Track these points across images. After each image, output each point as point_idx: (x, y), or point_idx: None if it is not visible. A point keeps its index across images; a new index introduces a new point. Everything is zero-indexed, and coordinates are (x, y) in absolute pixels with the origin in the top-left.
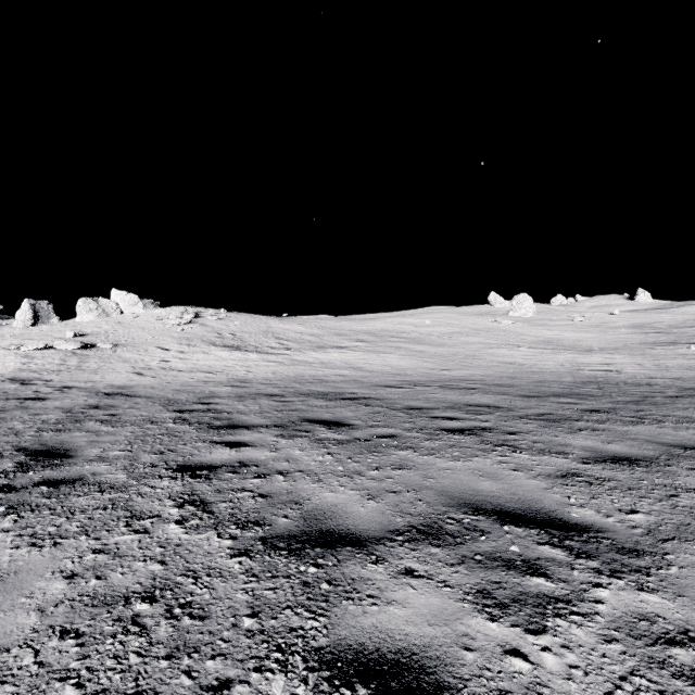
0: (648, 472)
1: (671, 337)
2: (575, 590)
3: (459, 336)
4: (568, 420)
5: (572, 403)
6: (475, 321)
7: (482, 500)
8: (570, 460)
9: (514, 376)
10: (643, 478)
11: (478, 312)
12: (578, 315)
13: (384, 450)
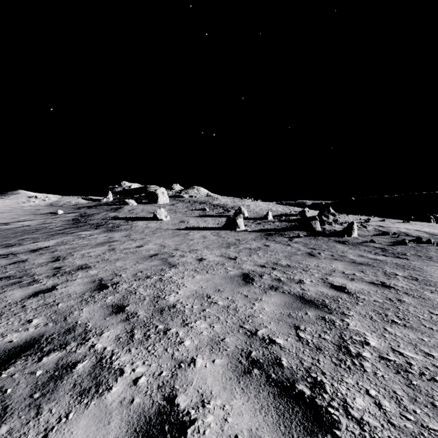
0: None
1: None
2: (94, 354)
3: None
4: None
5: None
6: None
7: None
8: None
9: None
10: None
11: None
12: None
13: None
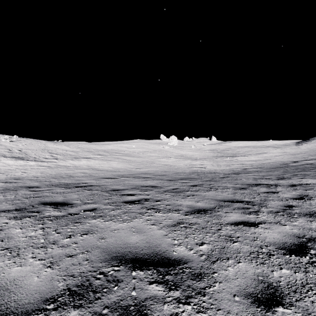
0: (211, 217)
1: (222, 154)
2: None
3: (147, 153)
4: (184, 191)
5: (187, 182)
6: (154, 146)
7: (128, 251)
8: (180, 214)
9: (167, 170)
10: (208, 220)
11: (156, 142)
12: (193, 145)
13: (83, 220)
